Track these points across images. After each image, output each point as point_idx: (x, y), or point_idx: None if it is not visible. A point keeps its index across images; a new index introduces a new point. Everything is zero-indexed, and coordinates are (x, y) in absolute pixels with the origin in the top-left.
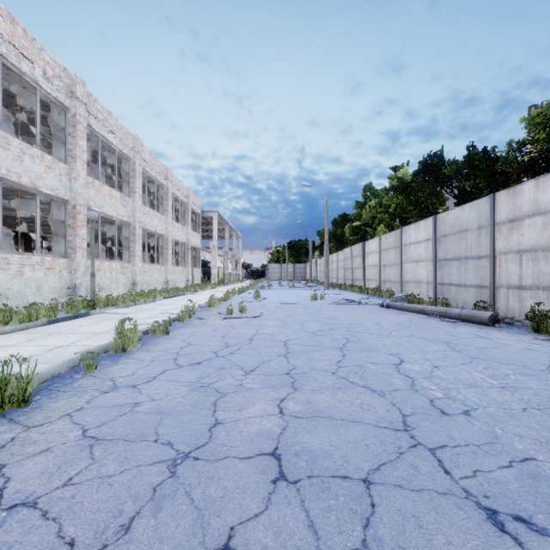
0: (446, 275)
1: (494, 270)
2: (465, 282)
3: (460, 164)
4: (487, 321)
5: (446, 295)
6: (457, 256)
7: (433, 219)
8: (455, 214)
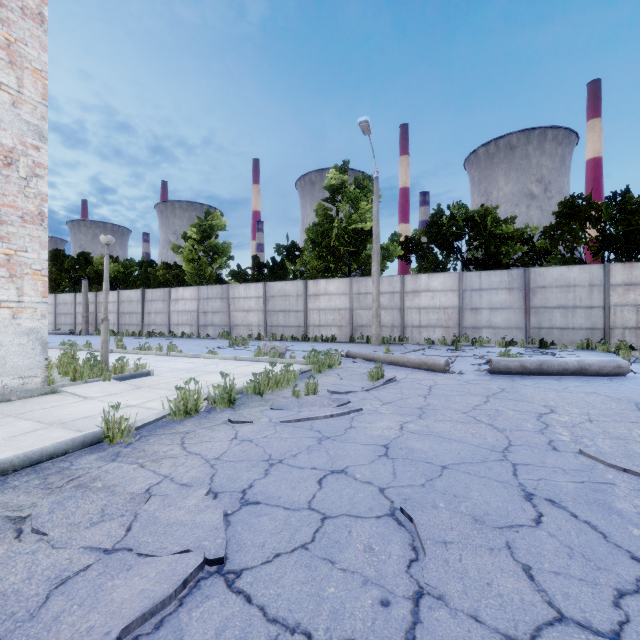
0: (61, 320)
1: (76, 318)
2: (67, 323)
3: (74, 262)
4: (69, 334)
5: (61, 328)
6: (65, 313)
7: (55, 296)
8: (64, 296)
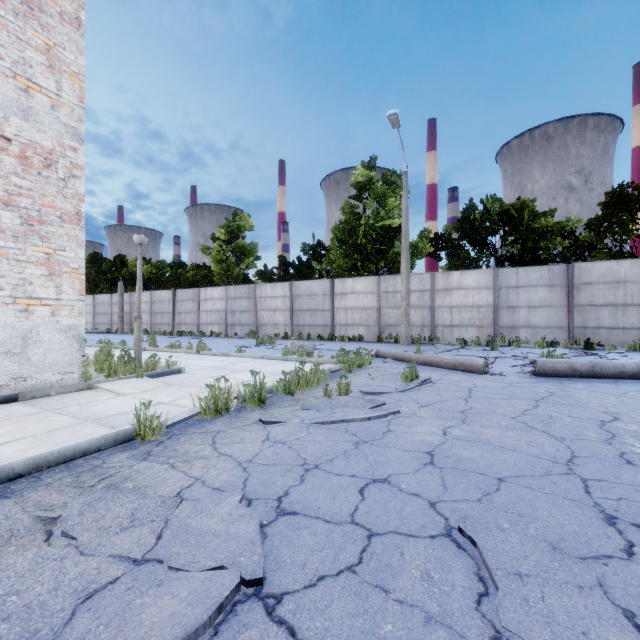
0: (99, 320)
1: (112, 318)
2: (105, 322)
3: (111, 264)
4: (106, 332)
5: (99, 327)
6: (102, 313)
7: (94, 296)
8: (101, 297)
